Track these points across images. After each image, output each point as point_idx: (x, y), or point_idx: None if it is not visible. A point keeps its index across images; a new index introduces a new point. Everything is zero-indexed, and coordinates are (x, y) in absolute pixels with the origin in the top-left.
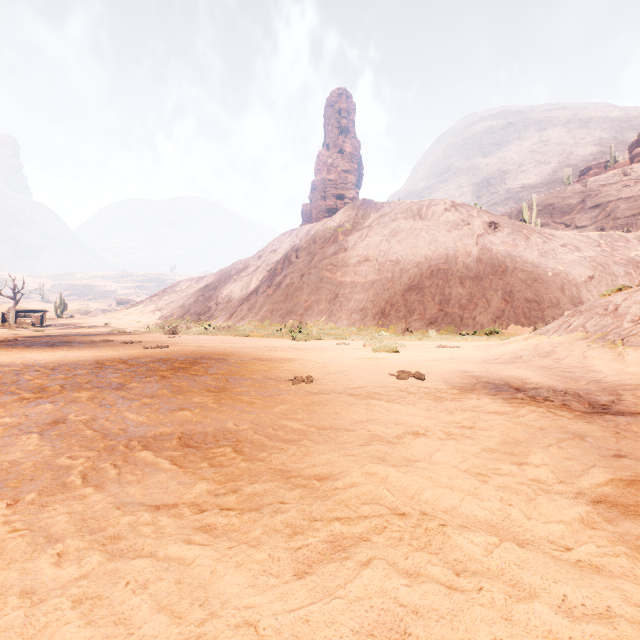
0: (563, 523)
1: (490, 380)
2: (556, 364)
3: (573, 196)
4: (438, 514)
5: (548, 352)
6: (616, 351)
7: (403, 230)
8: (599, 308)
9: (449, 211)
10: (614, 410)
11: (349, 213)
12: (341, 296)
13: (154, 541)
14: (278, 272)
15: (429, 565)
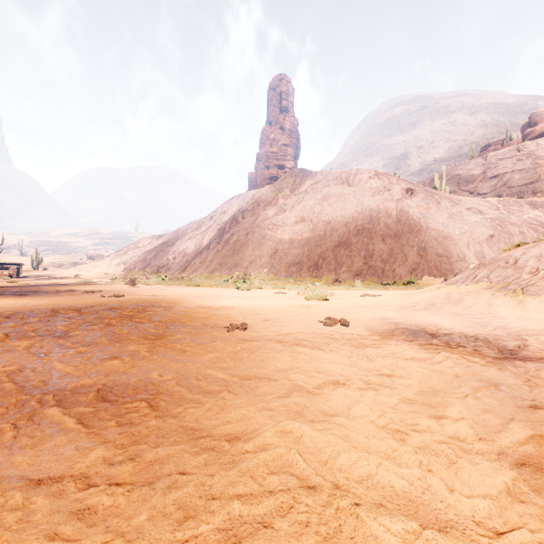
0: (489, 498)
1: (408, 326)
2: (465, 311)
3: (476, 168)
4: (352, 487)
5: (458, 300)
6: (517, 299)
7: (334, 195)
8: (501, 261)
9: (373, 179)
10: (522, 355)
11: (288, 180)
12: (280, 251)
13: (12, 535)
14: (227, 230)
15: None
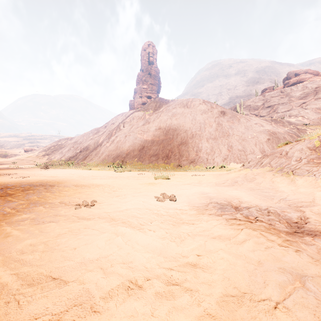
0: None
1: (218, 200)
2: (257, 186)
3: (259, 101)
4: None
5: (252, 179)
6: (290, 178)
7: (178, 113)
8: (277, 153)
9: (202, 104)
10: (306, 229)
11: (152, 104)
12: (146, 147)
13: None
14: (113, 134)
15: None
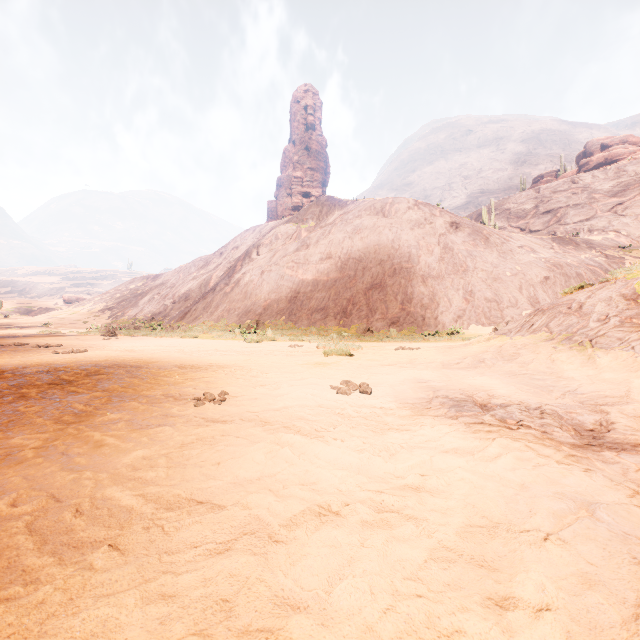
0: None
1: (450, 393)
2: (522, 369)
3: (528, 202)
4: None
5: (512, 355)
6: (586, 354)
7: (366, 227)
8: (562, 306)
9: (412, 209)
10: (609, 440)
11: (313, 210)
12: (302, 295)
13: None
14: (237, 269)
15: None
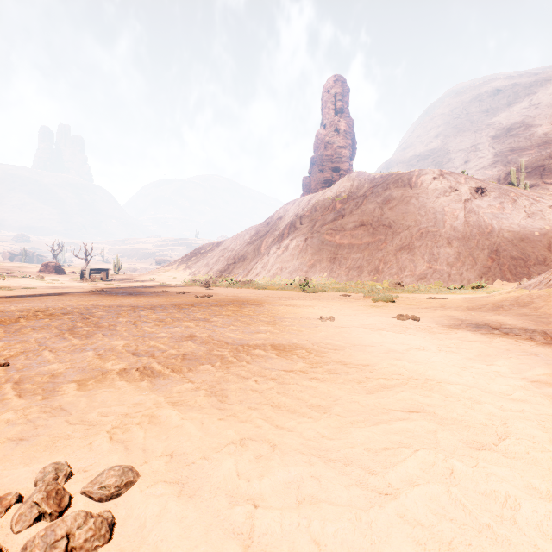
0: (508, 385)
1: (473, 322)
2: (532, 312)
3: None
4: (436, 379)
5: (527, 303)
6: None
7: (394, 198)
8: None
9: (437, 179)
10: None
11: (345, 184)
12: (340, 256)
13: (293, 380)
14: (285, 236)
15: (433, 394)
